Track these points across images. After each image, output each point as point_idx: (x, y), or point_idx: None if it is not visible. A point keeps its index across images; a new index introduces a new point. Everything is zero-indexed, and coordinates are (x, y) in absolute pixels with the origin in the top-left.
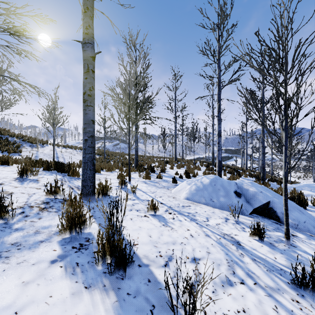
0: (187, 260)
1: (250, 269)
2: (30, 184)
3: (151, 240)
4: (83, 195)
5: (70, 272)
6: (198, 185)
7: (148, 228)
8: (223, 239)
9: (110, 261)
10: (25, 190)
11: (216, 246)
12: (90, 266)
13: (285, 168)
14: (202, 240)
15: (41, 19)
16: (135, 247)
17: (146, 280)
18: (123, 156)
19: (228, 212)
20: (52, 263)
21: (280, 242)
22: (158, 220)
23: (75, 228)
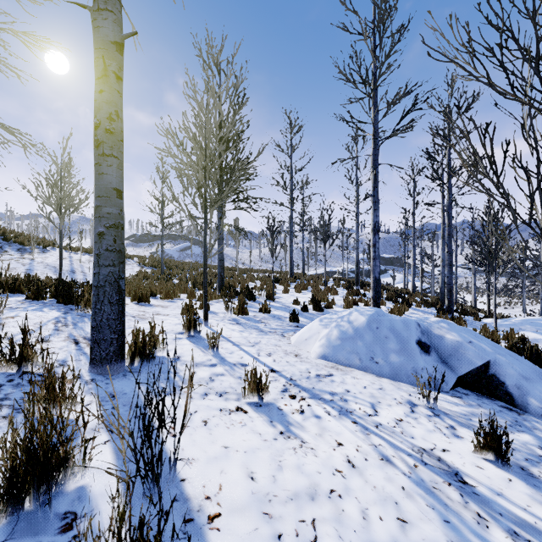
0: None
1: None
2: None
3: (254, 492)
4: (95, 362)
5: None
6: (343, 328)
7: (246, 449)
8: (422, 468)
9: None
10: None
11: (414, 494)
12: None
13: None
14: (377, 476)
15: None
16: (210, 531)
17: None
18: (197, 269)
19: (410, 387)
20: None
21: (539, 462)
22: (268, 418)
23: (33, 488)
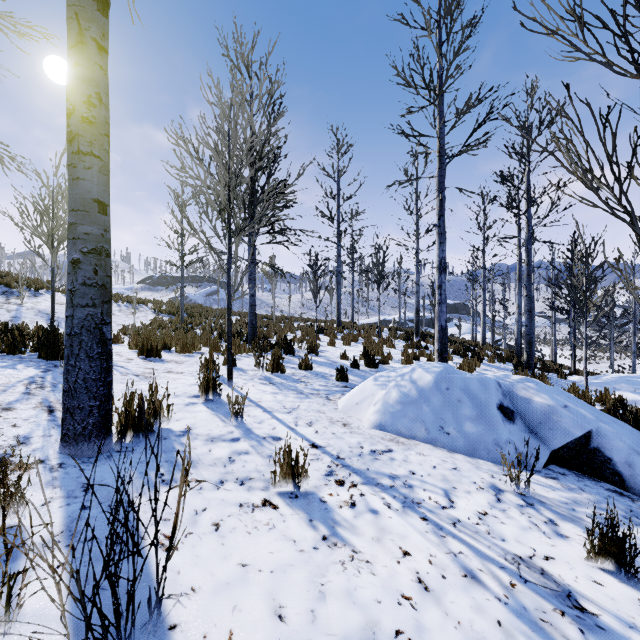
0: None
1: None
2: None
3: None
4: (67, 440)
5: None
6: (405, 389)
7: (273, 567)
8: (522, 588)
9: None
10: None
11: (515, 632)
12: None
13: None
14: (462, 604)
15: None
16: None
17: None
18: (224, 317)
19: (491, 465)
20: None
21: None
22: (306, 516)
23: None
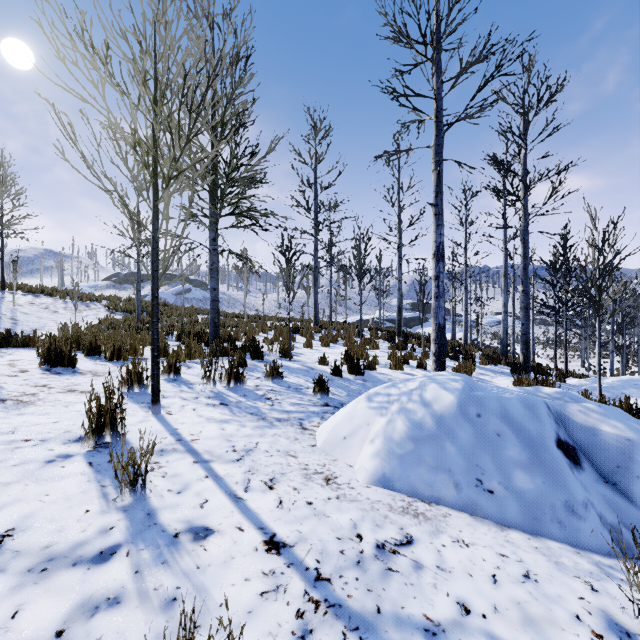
0: None
1: None
2: None
3: None
4: None
5: None
6: (415, 416)
7: None
8: None
9: None
10: None
11: None
12: None
13: None
14: None
15: None
16: None
17: None
18: (190, 315)
19: (573, 554)
20: None
21: None
22: None
23: None
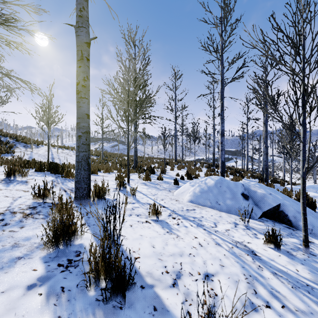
0: (199, 277)
1: (273, 286)
2: (17, 186)
3: (154, 251)
4: (77, 199)
5: (51, 302)
6: (202, 186)
7: (150, 236)
8: (235, 248)
9: (106, 285)
10: (10, 193)
11: (229, 257)
12: (80, 290)
13: (303, 168)
14: (213, 250)
15: (33, 9)
16: (136, 262)
17: (152, 308)
18: (121, 157)
19: (236, 216)
20: (29, 289)
21: (298, 250)
22: (161, 226)
23: (63, 240)
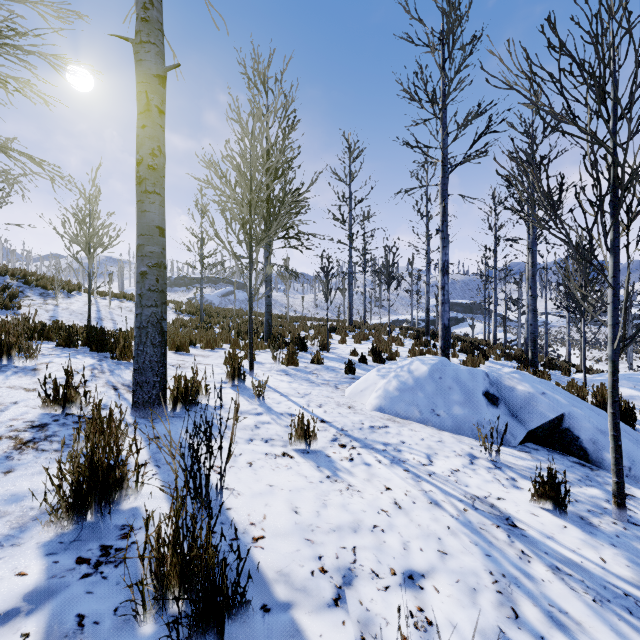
0: (393, 580)
1: (553, 600)
2: (14, 379)
3: (298, 522)
4: (137, 406)
5: None
6: (403, 378)
7: (291, 488)
8: (472, 512)
9: (178, 612)
10: None
11: (459, 532)
12: (121, 622)
13: (613, 340)
14: (424, 516)
15: (54, 11)
16: (255, 548)
17: None
18: (241, 316)
19: (473, 441)
20: (0, 622)
21: (603, 514)
22: (315, 464)
23: (94, 501)
